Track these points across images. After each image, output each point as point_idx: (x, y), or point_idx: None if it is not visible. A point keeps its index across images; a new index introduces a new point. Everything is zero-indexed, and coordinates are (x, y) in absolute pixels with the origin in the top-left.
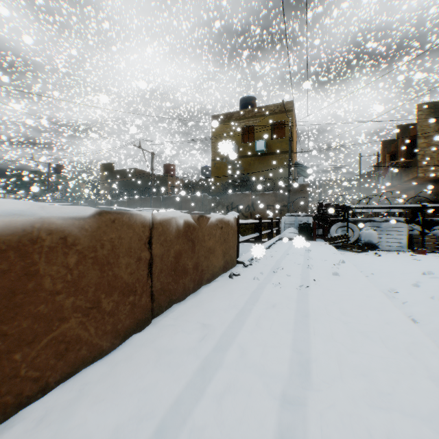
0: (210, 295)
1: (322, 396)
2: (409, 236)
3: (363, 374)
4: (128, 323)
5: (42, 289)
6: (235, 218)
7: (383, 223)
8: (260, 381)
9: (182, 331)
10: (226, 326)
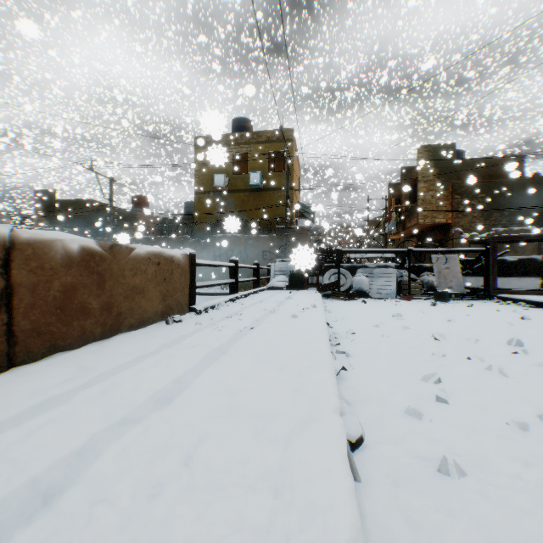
0: (123, 341)
1: (165, 414)
2: (399, 283)
3: (233, 394)
4: None
5: None
6: (186, 255)
7: (375, 269)
8: (105, 410)
9: (45, 376)
10: (114, 367)
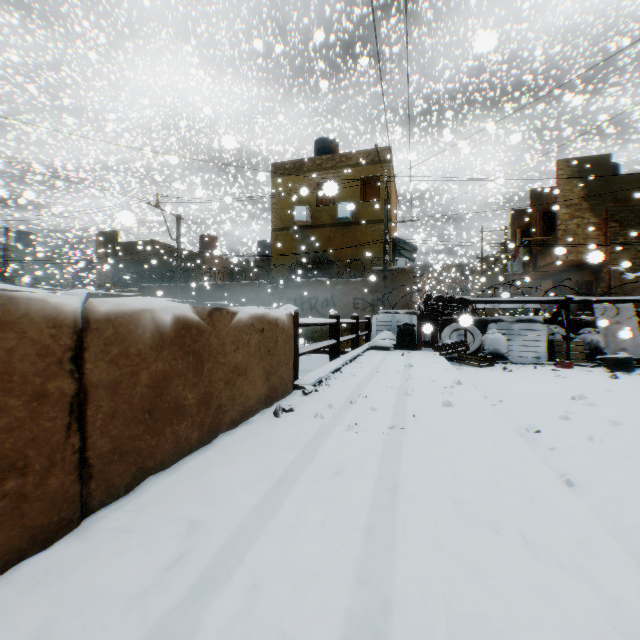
0: (228, 452)
1: None
2: (549, 343)
3: (496, 639)
4: (3, 540)
5: None
6: (290, 315)
7: (514, 325)
8: None
9: (137, 544)
10: (237, 523)
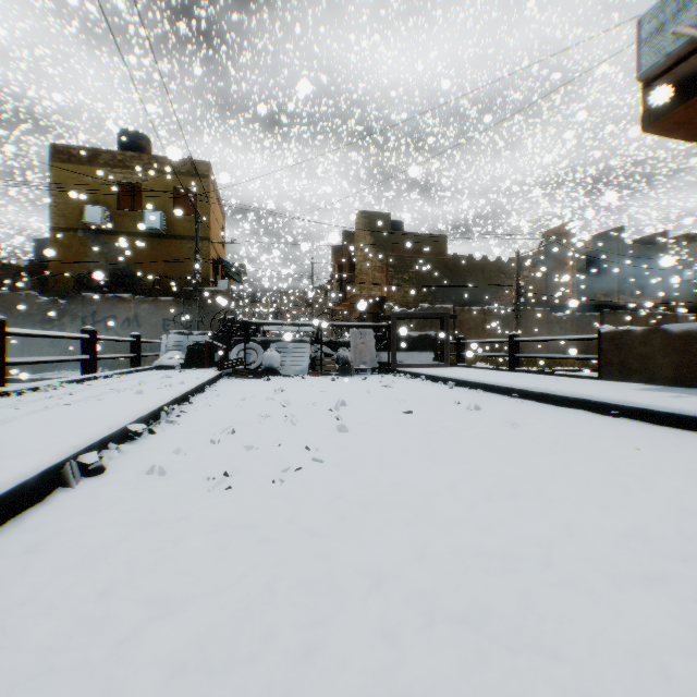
0: None
1: None
2: (314, 359)
3: None
4: None
5: None
6: None
7: (290, 344)
8: None
9: None
10: None
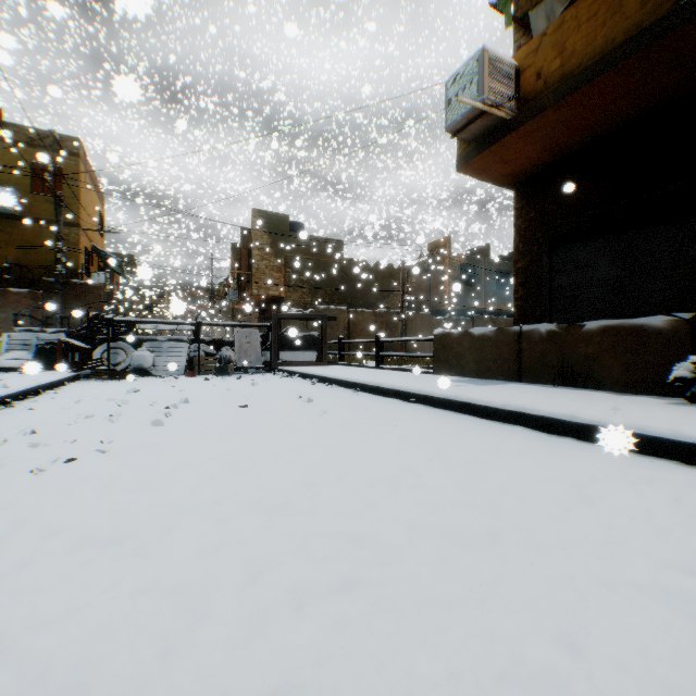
0: None
1: None
2: (193, 358)
3: None
4: None
5: None
6: None
7: (165, 343)
8: None
9: None
10: None
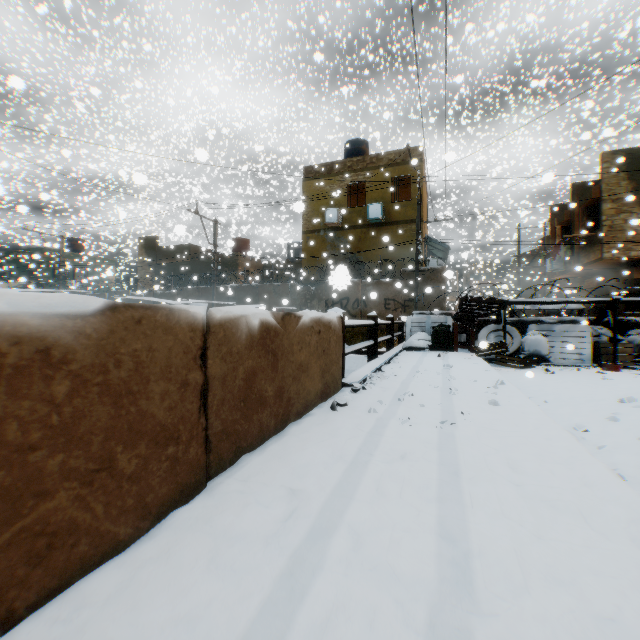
0: (301, 438)
1: (500, 626)
2: (594, 345)
3: (562, 581)
4: (165, 491)
5: (0, 443)
6: (340, 317)
7: (555, 326)
8: (390, 596)
9: (255, 503)
10: (328, 492)
